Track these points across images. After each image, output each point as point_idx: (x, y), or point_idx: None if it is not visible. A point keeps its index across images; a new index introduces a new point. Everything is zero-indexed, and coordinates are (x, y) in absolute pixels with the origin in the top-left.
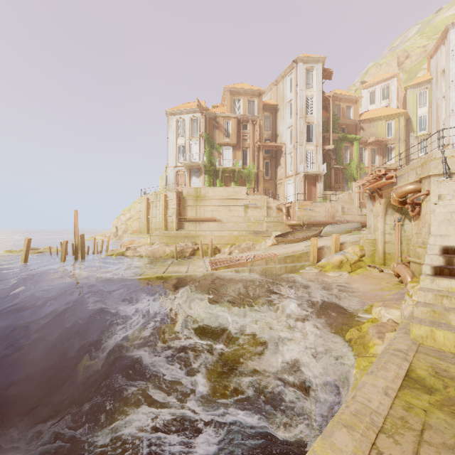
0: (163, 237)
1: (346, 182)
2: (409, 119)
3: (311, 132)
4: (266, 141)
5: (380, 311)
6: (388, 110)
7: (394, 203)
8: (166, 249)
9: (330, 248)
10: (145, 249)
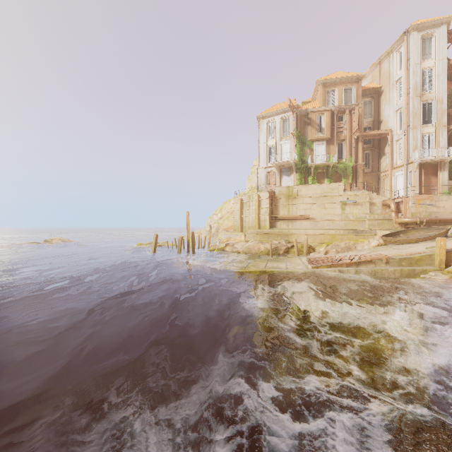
0: (257, 235)
1: None
2: None
3: (429, 112)
4: (366, 129)
5: None
6: None
7: None
8: (260, 246)
9: None
10: (241, 245)
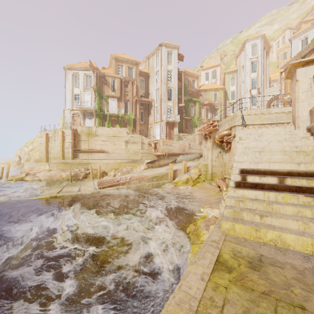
0: (60, 165)
1: (192, 128)
2: (226, 92)
3: (170, 94)
4: (142, 97)
5: (208, 211)
6: (215, 85)
7: (217, 142)
8: (62, 173)
9: (181, 170)
10: (43, 174)
